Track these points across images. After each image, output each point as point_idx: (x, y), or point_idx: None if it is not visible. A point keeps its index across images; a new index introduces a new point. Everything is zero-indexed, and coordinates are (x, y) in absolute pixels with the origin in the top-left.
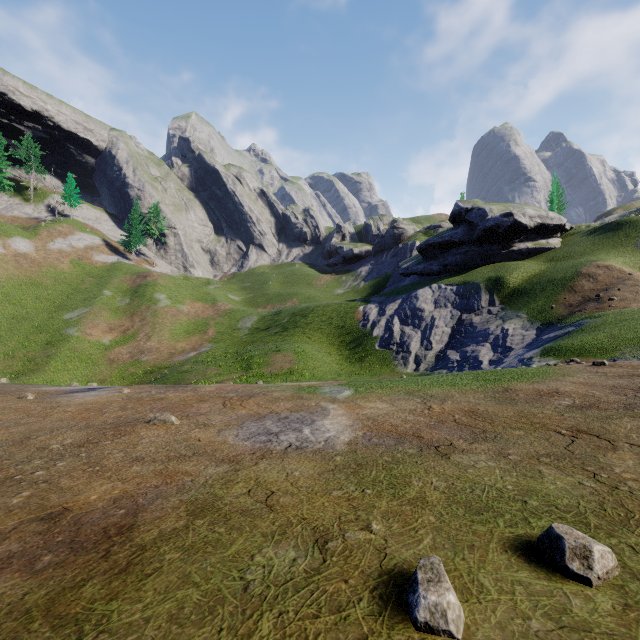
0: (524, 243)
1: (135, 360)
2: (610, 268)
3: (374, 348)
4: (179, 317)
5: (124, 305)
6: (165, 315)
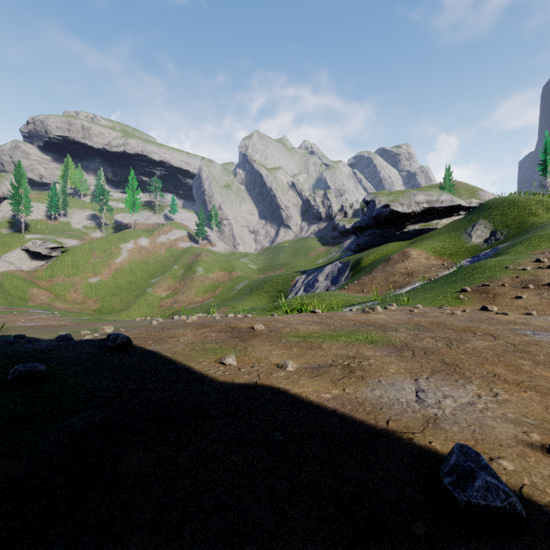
0: (413, 225)
1: (170, 306)
2: (404, 254)
3: None
4: (205, 282)
5: (181, 274)
6: (197, 280)
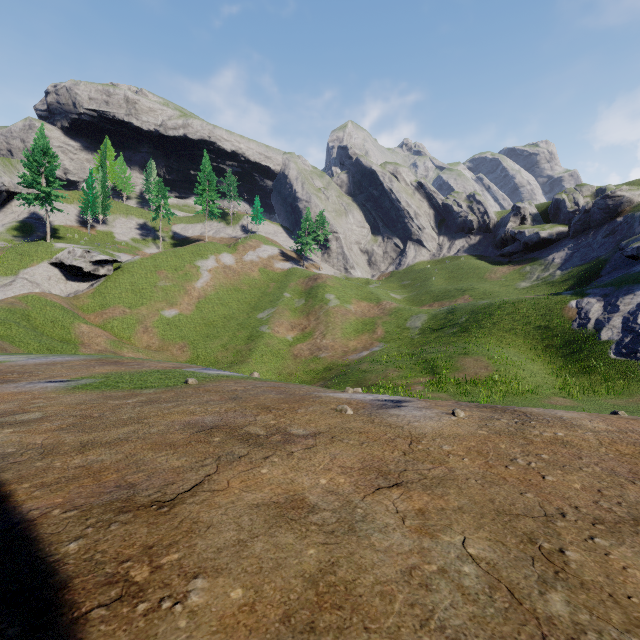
0: None
1: (314, 356)
2: None
3: (607, 356)
4: (348, 316)
5: (300, 306)
6: (336, 314)
